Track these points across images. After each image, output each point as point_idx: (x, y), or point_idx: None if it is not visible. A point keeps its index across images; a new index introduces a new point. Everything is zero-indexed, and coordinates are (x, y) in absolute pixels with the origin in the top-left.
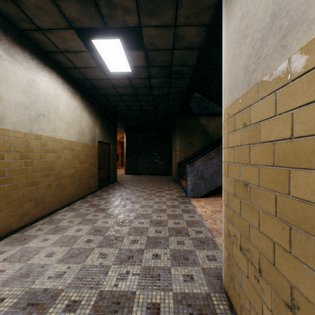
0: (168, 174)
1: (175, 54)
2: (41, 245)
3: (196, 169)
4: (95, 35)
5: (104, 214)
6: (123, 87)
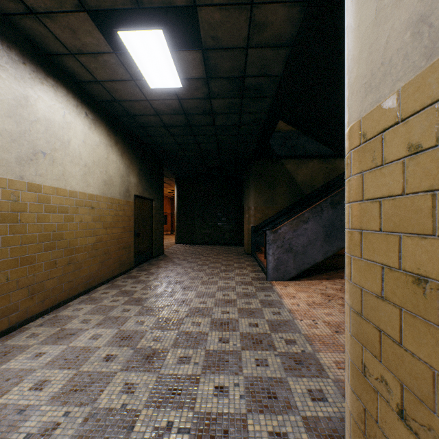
0: (237, 244)
1: (250, 56)
2: (28, 365)
3: (281, 237)
4: (124, 27)
5: (139, 309)
6: (171, 114)
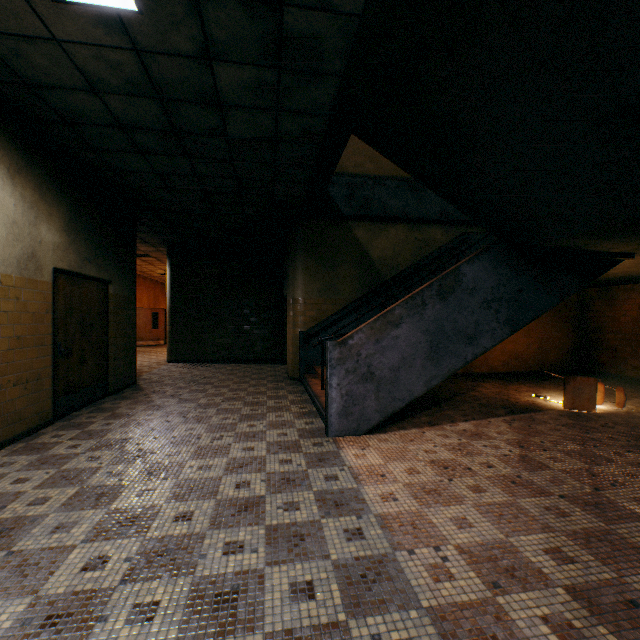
0: (276, 360)
1: None
2: None
3: (355, 352)
4: None
5: None
6: (127, 93)
